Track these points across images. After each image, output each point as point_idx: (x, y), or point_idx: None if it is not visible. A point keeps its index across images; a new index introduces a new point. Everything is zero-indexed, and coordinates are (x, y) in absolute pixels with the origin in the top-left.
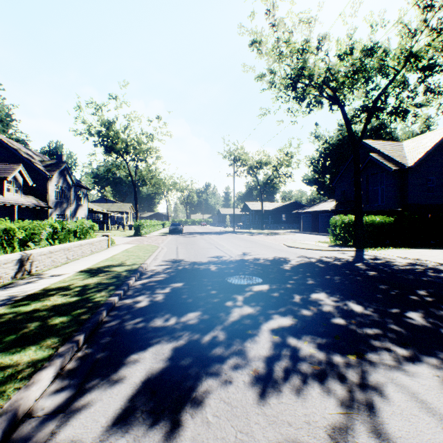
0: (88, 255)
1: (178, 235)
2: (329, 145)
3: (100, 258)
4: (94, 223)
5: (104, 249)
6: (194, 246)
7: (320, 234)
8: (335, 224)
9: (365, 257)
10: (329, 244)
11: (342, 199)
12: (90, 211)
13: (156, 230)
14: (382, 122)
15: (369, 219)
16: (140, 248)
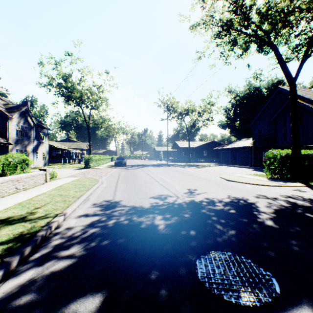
0: (6, 195)
1: (122, 168)
2: (239, 97)
3: (13, 201)
4: (27, 157)
5: (38, 185)
6: (135, 180)
7: (240, 167)
8: (272, 158)
9: None
10: (266, 178)
11: (258, 137)
12: (53, 148)
13: (105, 163)
14: (281, 80)
15: (305, 153)
16: (78, 183)
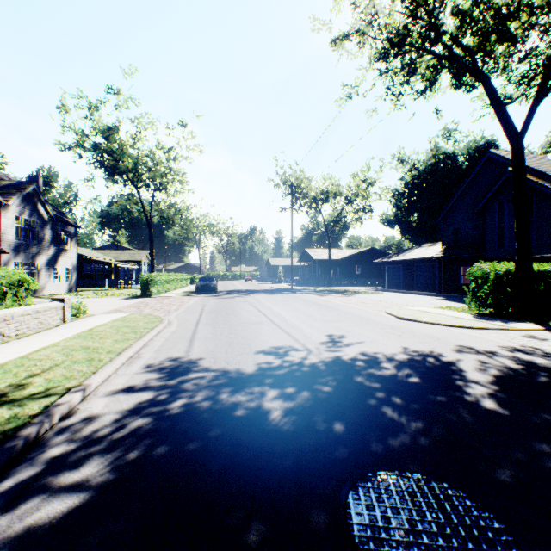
0: None
1: (210, 295)
2: (418, 171)
3: None
4: (25, 275)
5: (48, 328)
6: (231, 318)
7: (421, 294)
8: (481, 278)
9: None
10: (469, 314)
11: (452, 242)
12: (87, 260)
13: (179, 288)
14: (491, 140)
15: (540, 270)
16: (123, 324)
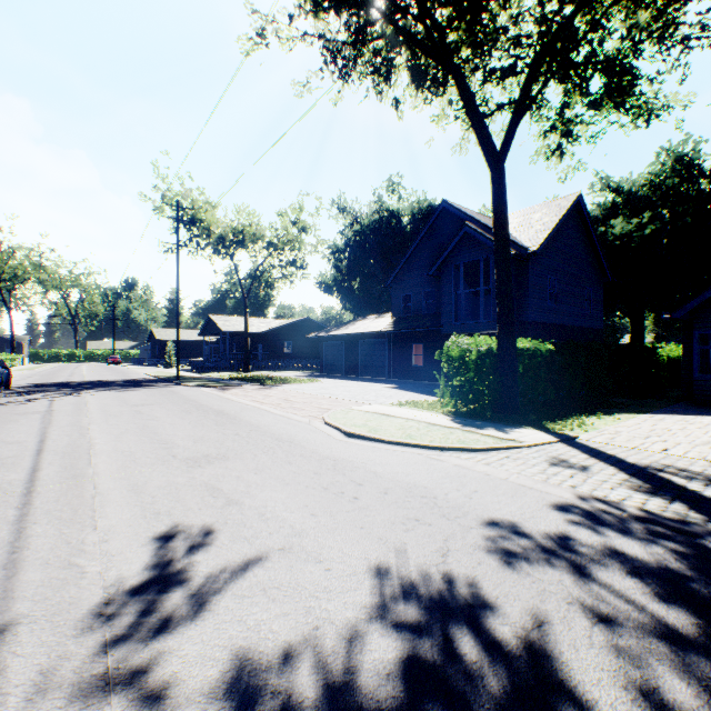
0: None
1: None
2: (362, 226)
3: None
4: None
5: None
6: None
7: (368, 380)
8: (459, 359)
9: (700, 490)
10: (445, 414)
11: (403, 312)
12: None
13: None
14: (434, 204)
15: (520, 347)
16: None
